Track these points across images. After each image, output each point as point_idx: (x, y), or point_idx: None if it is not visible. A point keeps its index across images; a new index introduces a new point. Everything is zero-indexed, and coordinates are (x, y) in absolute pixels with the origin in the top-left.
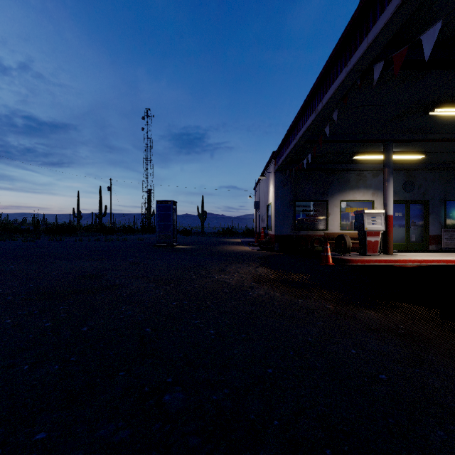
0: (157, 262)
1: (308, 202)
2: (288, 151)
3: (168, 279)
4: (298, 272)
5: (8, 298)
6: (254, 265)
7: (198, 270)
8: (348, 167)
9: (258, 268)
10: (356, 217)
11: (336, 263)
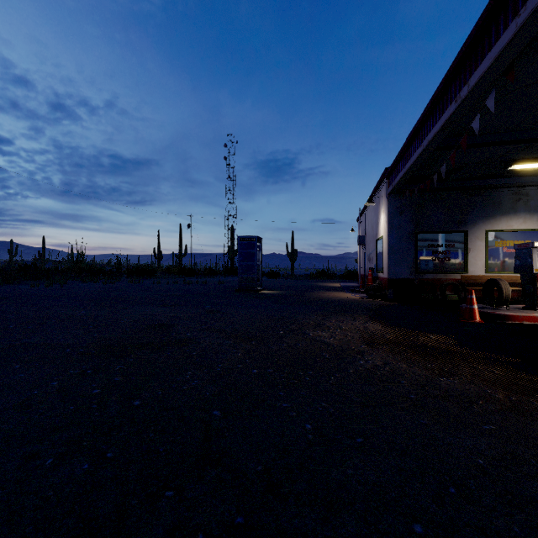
0: (237, 311)
1: (437, 235)
2: (408, 164)
3: (249, 335)
4: (429, 332)
5: (66, 351)
6: (361, 319)
7: (287, 323)
8: (498, 183)
9: (368, 323)
10: (518, 253)
11: (486, 320)
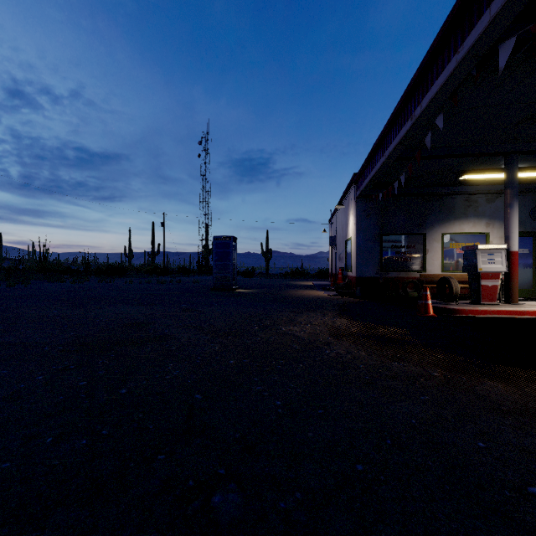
0: (213, 309)
1: (399, 236)
2: (373, 171)
3: (226, 330)
4: (389, 325)
5: (45, 349)
6: (330, 315)
7: (262, 320)
8: (452, 190)
9: (336, 318)
10: (466, 254)
11: (439, 314)
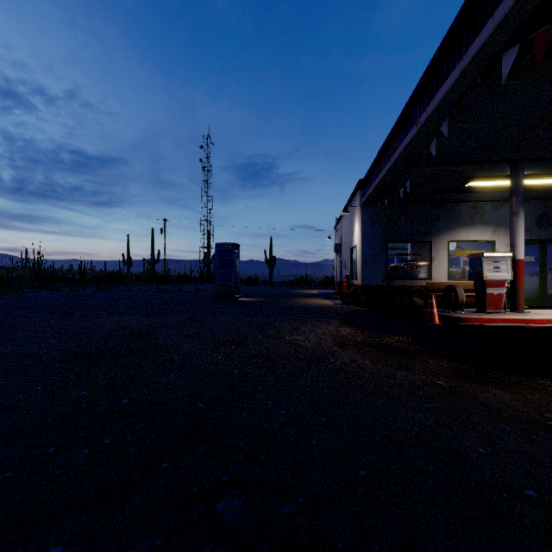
0: (216, 318)
1: (405, 244)
2: (379, 178)
3: (229, 340)
4: (394, 334)
5: (42, 359)
6: (335, 323)
7: (265, 329)
8: (458, 197)
9: (340, 327)
10: (471, 262)
11: (444, 322)
